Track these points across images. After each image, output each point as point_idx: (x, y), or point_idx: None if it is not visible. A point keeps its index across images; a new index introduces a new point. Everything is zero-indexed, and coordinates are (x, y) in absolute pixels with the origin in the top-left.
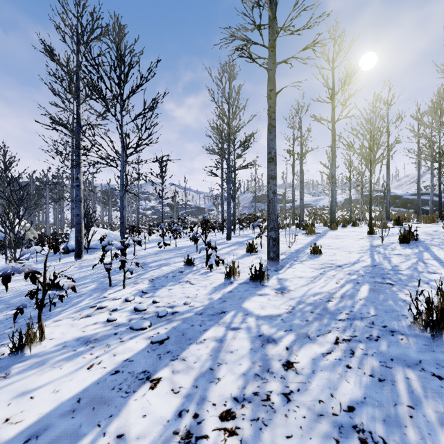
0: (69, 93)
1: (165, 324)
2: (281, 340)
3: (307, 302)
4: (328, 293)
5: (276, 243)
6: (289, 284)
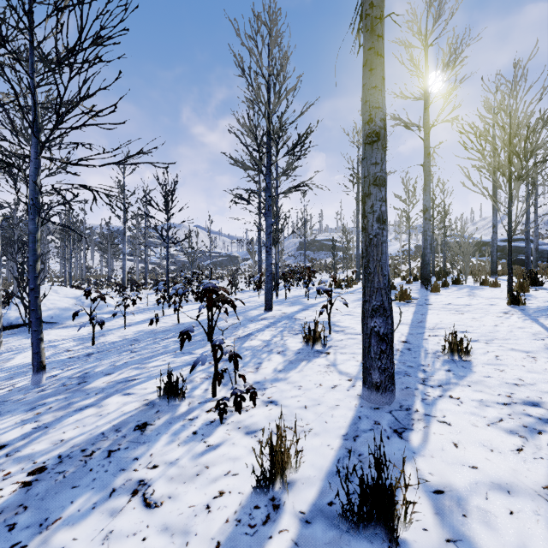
0: None
1: None
2: None
3: None
4: None
5: (387, 346)
6: None
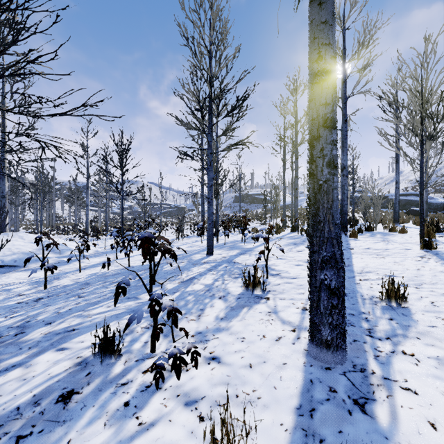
0: None
1: None
2: None
3: None
4: None
5: (339, 301)
6: None
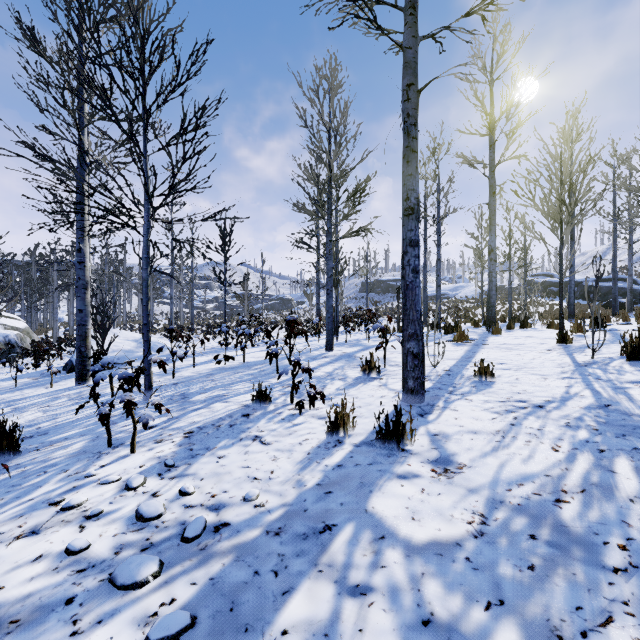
0: (62, 106)
1: (194, 566)
2: None
3: (511, 504)
4: (548, 478)
5: (419, 362)
6: (456, 450)
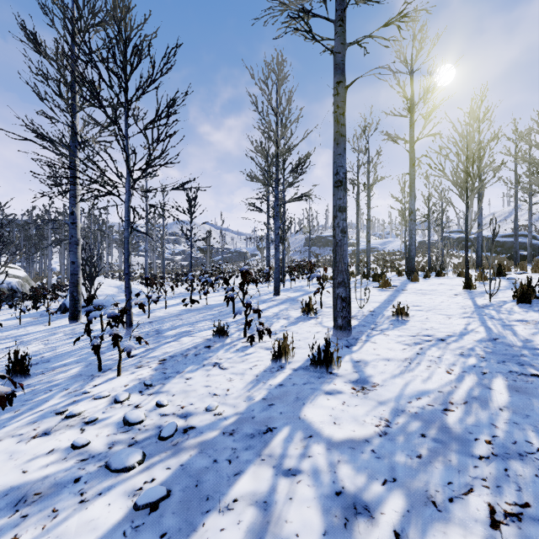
0: (59, 96)
1: (168, 456)
2: (380, 508)
3: (410, 412)
4: (440, 394)
5: (346, 304)
6: (372, 373)
